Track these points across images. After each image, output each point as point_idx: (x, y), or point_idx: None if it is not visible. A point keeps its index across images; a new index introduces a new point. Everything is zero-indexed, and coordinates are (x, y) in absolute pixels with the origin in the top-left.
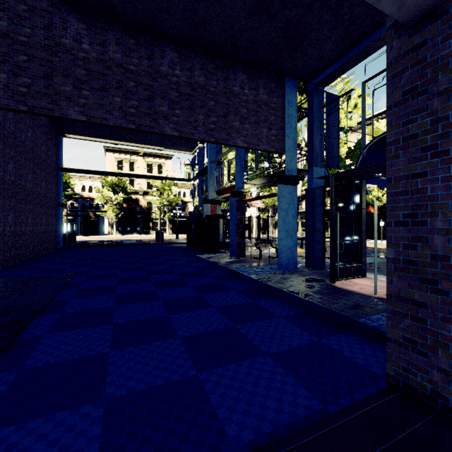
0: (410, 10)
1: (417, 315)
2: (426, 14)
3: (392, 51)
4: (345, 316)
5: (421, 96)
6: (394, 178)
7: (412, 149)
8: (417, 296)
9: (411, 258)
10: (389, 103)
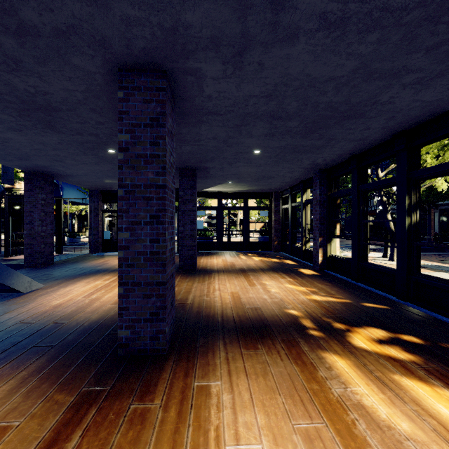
0: (29, 171)
1: (32, 247)
2: (34, 172)
3: (26, 176)
4: (13, 264)
5: (33, 192)
6: (26, 211)
7: (31, 205)
8: (32, 242)
9: (31, 233)
10: (25, 190)
